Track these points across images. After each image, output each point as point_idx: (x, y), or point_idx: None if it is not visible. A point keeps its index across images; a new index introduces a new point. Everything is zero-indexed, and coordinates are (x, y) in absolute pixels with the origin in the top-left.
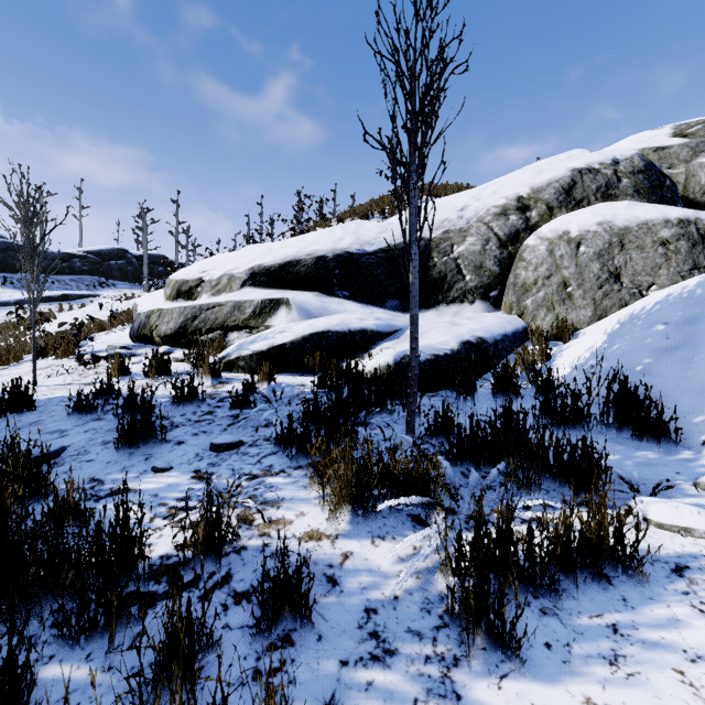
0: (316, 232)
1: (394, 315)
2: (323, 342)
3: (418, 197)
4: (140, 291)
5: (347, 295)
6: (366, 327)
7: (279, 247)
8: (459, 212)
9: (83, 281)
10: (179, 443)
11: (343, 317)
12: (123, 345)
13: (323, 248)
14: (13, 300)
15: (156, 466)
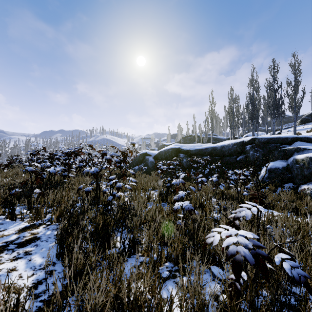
0: None
1: None
2: None
3: None
4: None
5: None
6: None
7: None
8: None
9: None
10: None
11: None
12: None
13: None
14: None
15: None
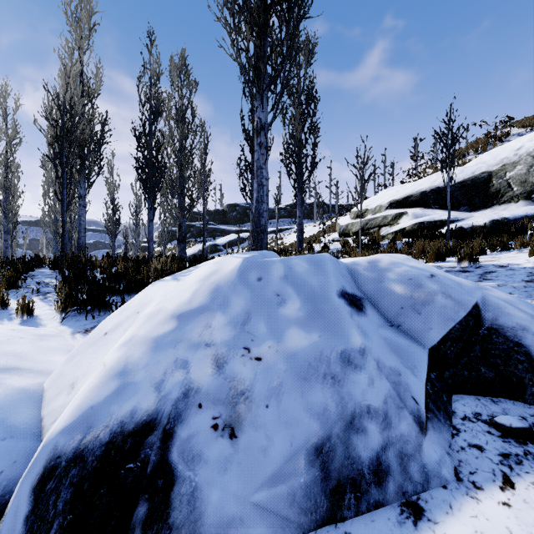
0: (422, 179)
1: (462, 213)
2: (422, 226)
3: (451, 173)
4: (312, 224)
5: (437, 207)
6: (442, 219)
7: (402, 190)
8: (515, 151)
9: (285, 221)
10: None
11: (432, 216)
12: (338, 237)
13: (424, 187)
14: None
15: None
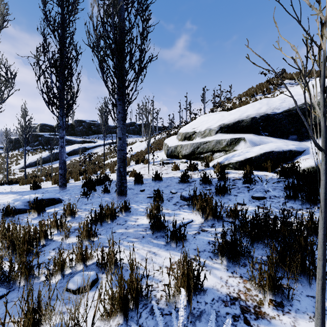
0: (244, 106)
1: (297, 143)
2: (270, 156)
3: None
4: (140, 138)
5: (267, 134)
6: (291, 149)
7: (227, 115)
8: None
9: None
10: (235, 195)
11: (276, 145)
12: (167, 159)
13: (252, 113)
14: (102, 144)
15: (240, 203)
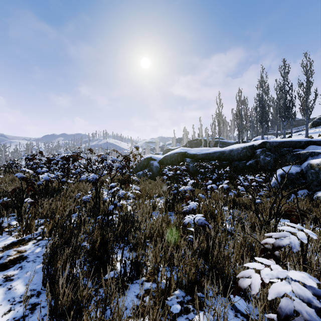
0: None
1: None
2: None
3: None
4: None
5: None
6: None
7: None
8: None
9: None
10: None
11: None
12: None
13: None
14: None
15: None
